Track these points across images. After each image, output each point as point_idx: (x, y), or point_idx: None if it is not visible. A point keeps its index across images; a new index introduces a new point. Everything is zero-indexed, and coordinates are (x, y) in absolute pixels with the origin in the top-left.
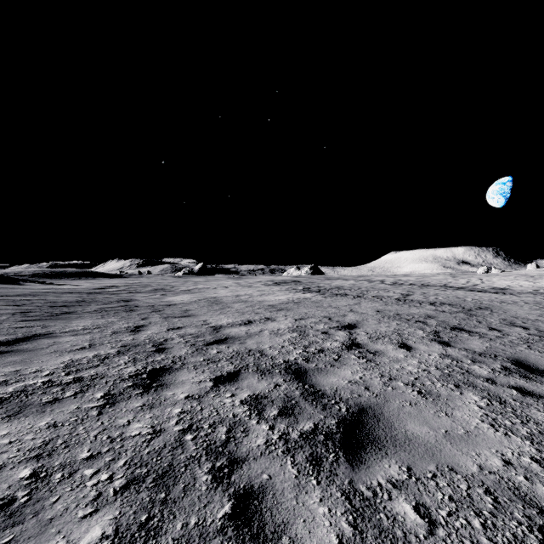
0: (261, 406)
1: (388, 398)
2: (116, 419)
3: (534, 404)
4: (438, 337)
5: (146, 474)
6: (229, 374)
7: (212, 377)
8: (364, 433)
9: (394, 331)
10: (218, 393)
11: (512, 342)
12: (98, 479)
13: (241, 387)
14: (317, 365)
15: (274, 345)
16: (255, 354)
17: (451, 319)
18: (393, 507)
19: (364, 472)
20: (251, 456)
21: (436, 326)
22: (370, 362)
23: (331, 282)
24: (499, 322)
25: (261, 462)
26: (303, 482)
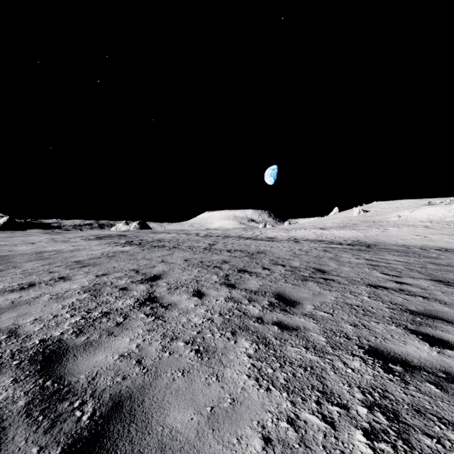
0: None
1: (160, 370)
2: None
3: (289, 338)
4: (227, 280)
5: None
6: None
7: None
8: None
9: (194, 279)
10: None
11: (276, 278)
12: None
13: None
14: (89, 337)
15: (44, 316)
16: None
17: (240, 262)
18: None
19: None
20: None
21: (228, 270)
22: (158, 320)
23: (155, 235)
24: (269, 262)
25: None
26: None
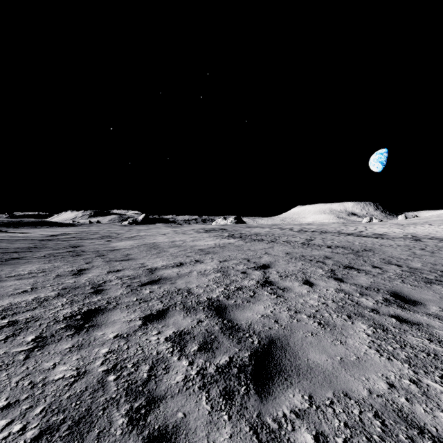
0: (183, 342)
1: (294, 329)
2: (42, 362)
3: (409, 330)
4: (334, 274)
5: (62, 422)
6: (158, 312)
7: (142, 316)
8: (272, 364)
9: (300, 270)
10: (145, 332)
11: (390, 278)
12: (9, 431)
13: (168, 324)
14: (236, 301)
15: (201, 284)
16: (183, 292)
17: (344, 259)
18: (296, 439)
19: (271, 403)
20: (169, 394)
21: (332, 265)
22: (279, 297)
23: (251, 230)
24: (379, 261)
25: (178, 400)
26: (215, 418)
